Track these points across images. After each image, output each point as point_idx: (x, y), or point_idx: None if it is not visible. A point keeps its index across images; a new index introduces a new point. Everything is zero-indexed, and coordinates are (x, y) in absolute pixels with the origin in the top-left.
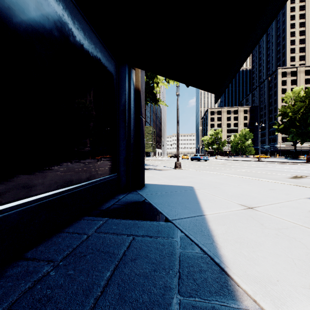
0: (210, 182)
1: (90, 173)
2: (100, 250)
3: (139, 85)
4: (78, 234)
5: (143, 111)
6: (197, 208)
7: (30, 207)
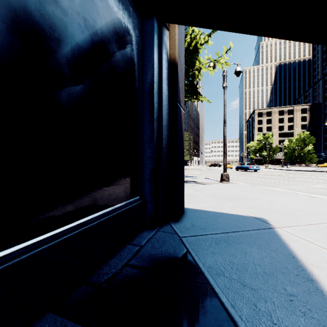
0: (291, 210)
1: (78, 205)
2: None
3: (176, 54)
4: None
5: (181, 97)
6: None
7: None
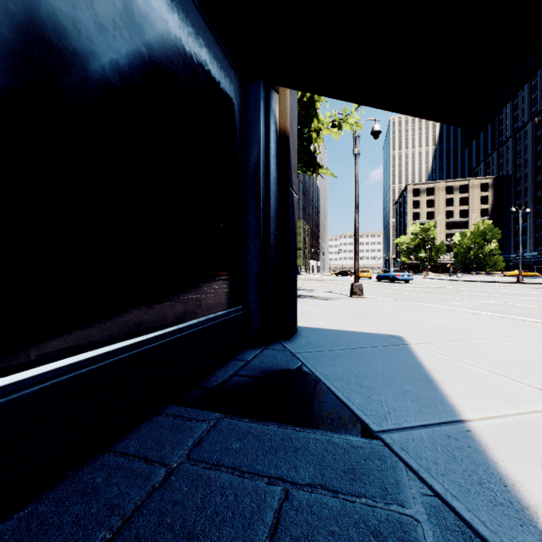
0: (438, 328)
1: (185, 305)
2: (194, 537)
3: (287, 125)
4: (146, 463)
5: (293, 178)
6: (435, 397)
7: (20, 398)
